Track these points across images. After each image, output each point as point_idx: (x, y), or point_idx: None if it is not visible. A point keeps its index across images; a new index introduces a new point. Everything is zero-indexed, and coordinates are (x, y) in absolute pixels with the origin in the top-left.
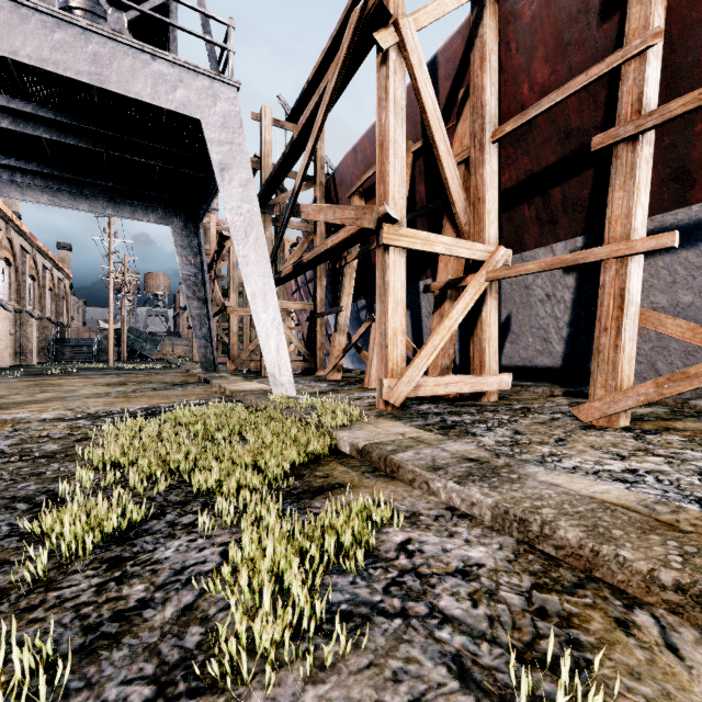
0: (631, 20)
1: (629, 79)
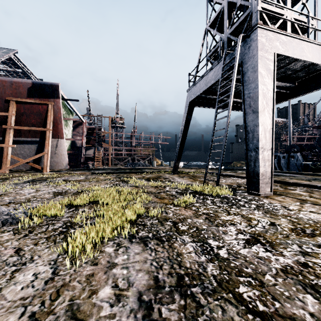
0: (10, 108)
1: (9, 118)
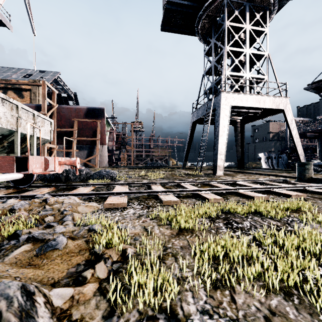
0: (74, 126)
1: (74, 132)
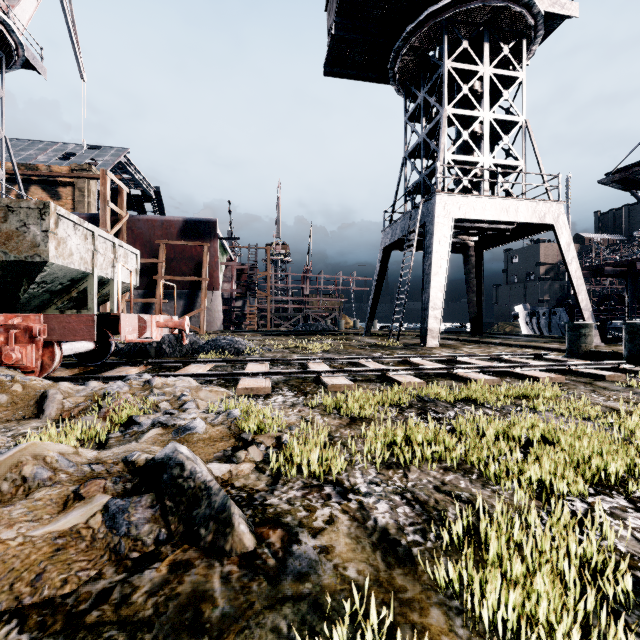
0: (160, 254)
1: (160, 267)
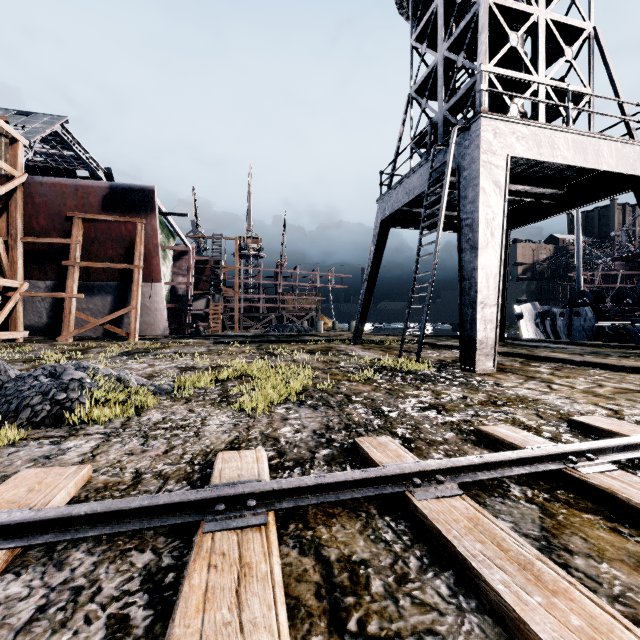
0: (74, 232)
1: (73, 249)
